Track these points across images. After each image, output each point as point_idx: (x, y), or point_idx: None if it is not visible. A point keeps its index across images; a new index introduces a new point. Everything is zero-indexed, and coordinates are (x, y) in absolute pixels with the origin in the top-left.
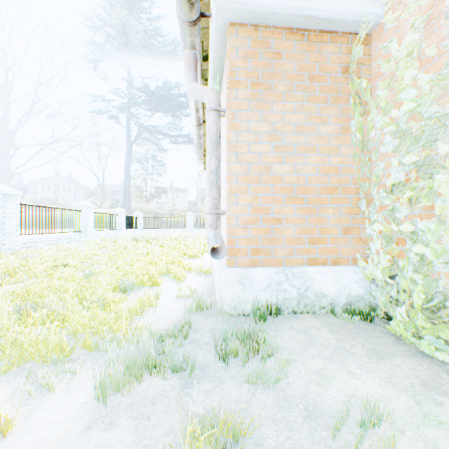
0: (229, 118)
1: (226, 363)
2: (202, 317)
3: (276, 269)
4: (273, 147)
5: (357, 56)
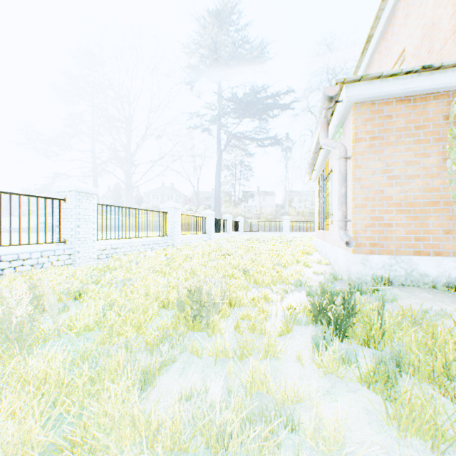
0: (354, 162)
1: (360, 296)
2: (337, 282)
3: (388, 256)
4: (385, 177)
5: (454, 113)
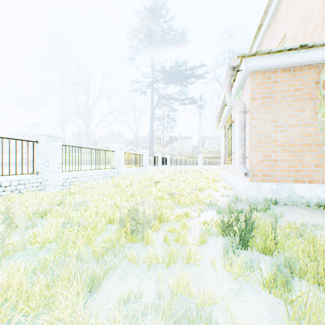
0: (250, 114)
1: (256, 213)
2: (238, 202)
3: (275, 183)
4: (273, 126)
5: (322, 79)
